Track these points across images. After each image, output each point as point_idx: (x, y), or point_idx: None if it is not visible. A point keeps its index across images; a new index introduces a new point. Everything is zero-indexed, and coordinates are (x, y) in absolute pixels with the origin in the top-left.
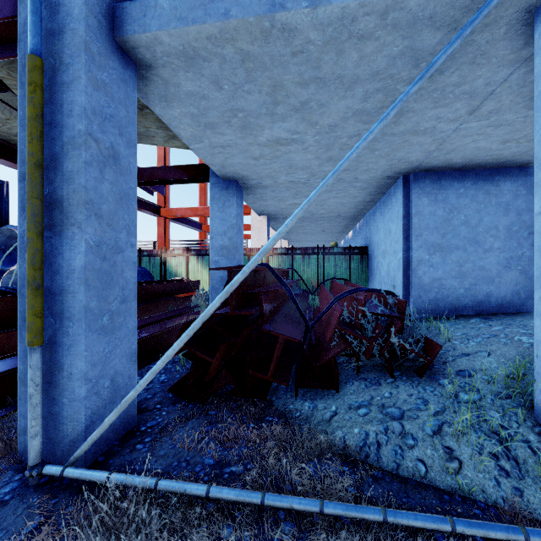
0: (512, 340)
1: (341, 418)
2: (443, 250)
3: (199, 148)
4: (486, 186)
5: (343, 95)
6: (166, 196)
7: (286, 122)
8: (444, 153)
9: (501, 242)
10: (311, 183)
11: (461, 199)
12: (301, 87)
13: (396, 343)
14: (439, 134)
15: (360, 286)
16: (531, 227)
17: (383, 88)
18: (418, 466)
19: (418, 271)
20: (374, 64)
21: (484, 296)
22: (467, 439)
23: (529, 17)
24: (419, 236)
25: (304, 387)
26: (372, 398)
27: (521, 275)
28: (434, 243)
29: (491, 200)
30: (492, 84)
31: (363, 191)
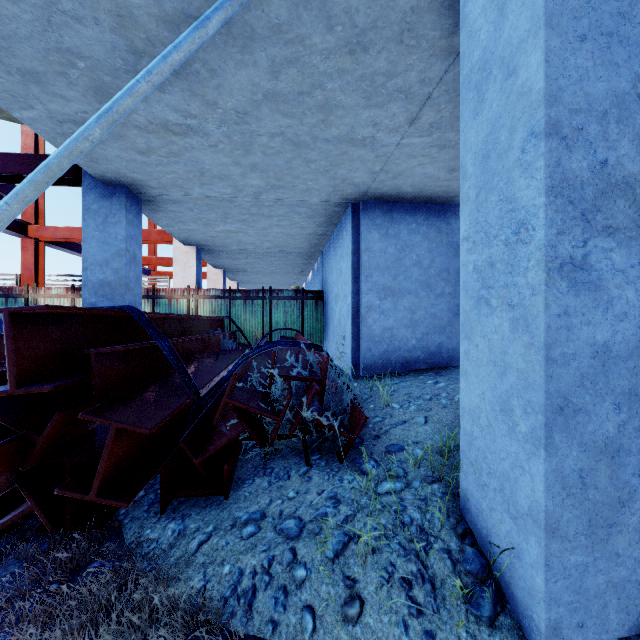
0: (453, 400)
1: (214, 547)
2: (395, 294)
3: (32, 119)
4: (438, 223)
5: (240, 59)
6: (40, 208)
7: (166, 92)
8: (391, 177)
9: (452, 286)
10: (240, 201)
11: (413, 236)
12: (168, 28)
13: (309, 418)
14: (381, 149)
15: (303, 338)
16: None
17: (295, 59)
18: (304, 619)
19: (367, 319)
20: (271, 10)
21: (436, 347)
22: (376, 559)
23: None
24: (369, 277)
25: (175, 497)
26: (270, 503)
27: None
28: (386, 285)
29: (443, 239)
30: (428, 84)
31: (310, 220)
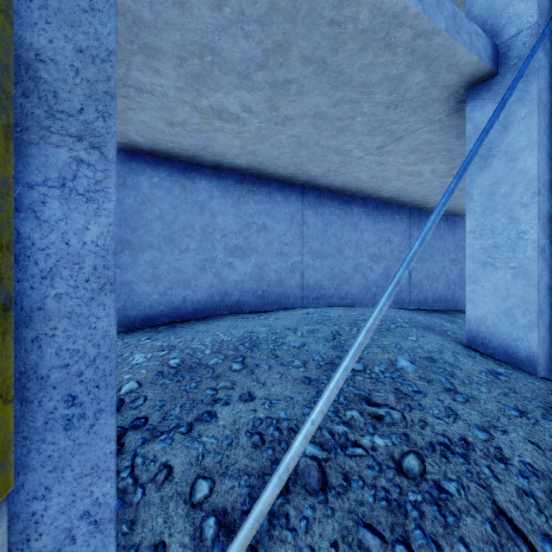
0: (124, 361)
1: None
2: (134, 248)
3: None
4: (182, 180)
5: None
6: None
7: None
8: None
9: (197, 243)
10: None
11: (155, 190)
12: None
13: None
14: None
15: None
16: (224, 230)
17: None
18: None
19: None
20: None
21: (181, 301)
22: None
23: None
24: None
25: None
26: None
27: (215, 278)
28: (123, 238)
29: (188, 197)
30: None
31: None
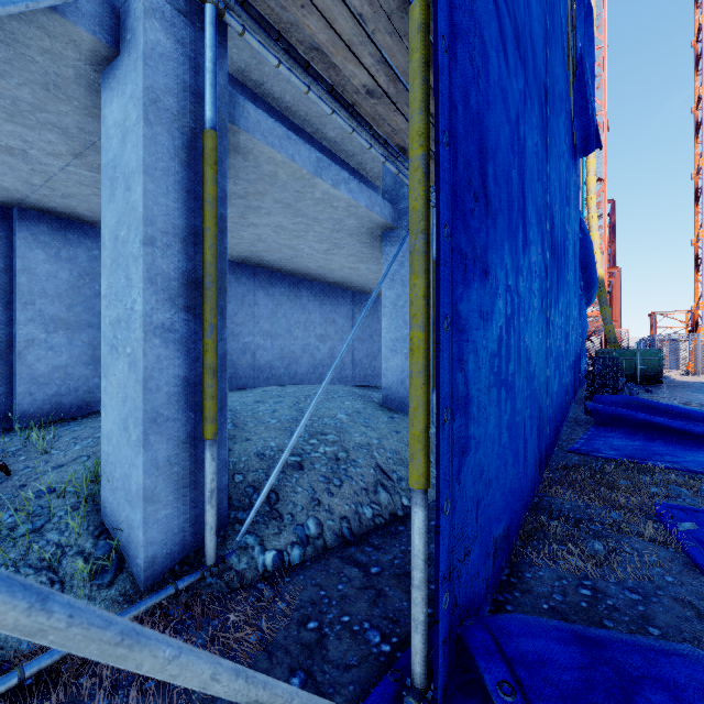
0: None
1: None
2: (70, 327)
3: None
4: None
5: None
6: None
7: None
8: (60, 195)
9: None
10: None
11: (95, 264)
12: None
13: None
14: (39, 165)
15: None
16: None
17: None
18: None
19: (27, 356)
20: None
21: None
22: None
23: (98, 77)
24: (30, 304)
25: None
26: None
27: None
28: (56, 316)
29: None
30: (88, 133)
31: None
